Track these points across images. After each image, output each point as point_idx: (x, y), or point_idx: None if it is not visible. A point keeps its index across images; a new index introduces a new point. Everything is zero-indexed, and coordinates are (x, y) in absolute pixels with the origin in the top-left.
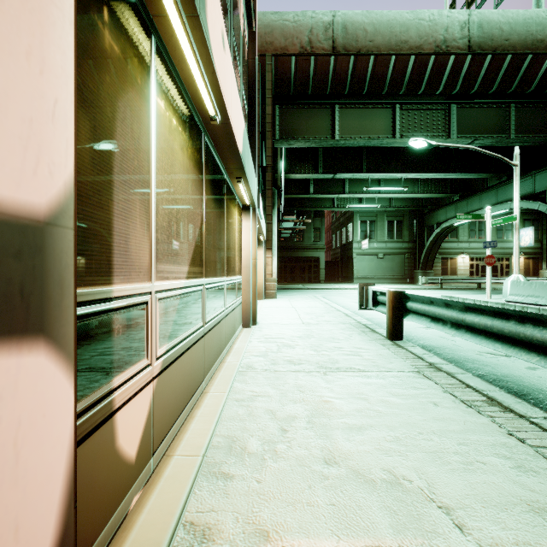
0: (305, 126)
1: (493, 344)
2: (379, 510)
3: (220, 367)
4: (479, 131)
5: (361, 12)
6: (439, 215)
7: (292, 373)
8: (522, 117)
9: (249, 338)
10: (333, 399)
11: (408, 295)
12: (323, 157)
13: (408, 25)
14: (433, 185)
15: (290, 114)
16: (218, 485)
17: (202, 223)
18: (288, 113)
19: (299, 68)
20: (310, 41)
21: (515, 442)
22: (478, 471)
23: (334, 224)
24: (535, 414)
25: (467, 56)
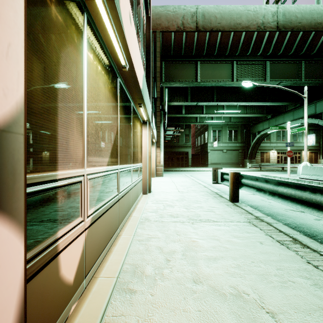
0: (180, 74)
1: (295, 206)
2: (229, 315)
3: (128, 219)
4: (283, 77)
5: (213, 6)
6: (259, 127)
7: (173, 223)
8: (308, 69)
9: (147, 201)
10: (198, 240)
11: (242, 175)
12: (190, 92)
13: (241, 14)
14: (256, 109)
15: (171, 66)
16: (126, 297)
17: (117, 131)
18: (170, 66)
19: (176, 39)
20: (183, 23)
21: (312, 268)
22: (290, 287)
23: (197, 132)
24: (322, 249)
25: (276, 32)
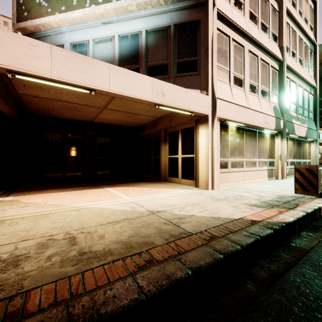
0: None
1: None
2: None
3: None
4: None
5: None
6: None
7: None
8: None
9: None
10: None
11: None
12: None
13: None
14: None
15: None
16: None
17: (295, 151)
18: None
19: None
20: None
21: None
22: None
23: None
24: None
25: None
